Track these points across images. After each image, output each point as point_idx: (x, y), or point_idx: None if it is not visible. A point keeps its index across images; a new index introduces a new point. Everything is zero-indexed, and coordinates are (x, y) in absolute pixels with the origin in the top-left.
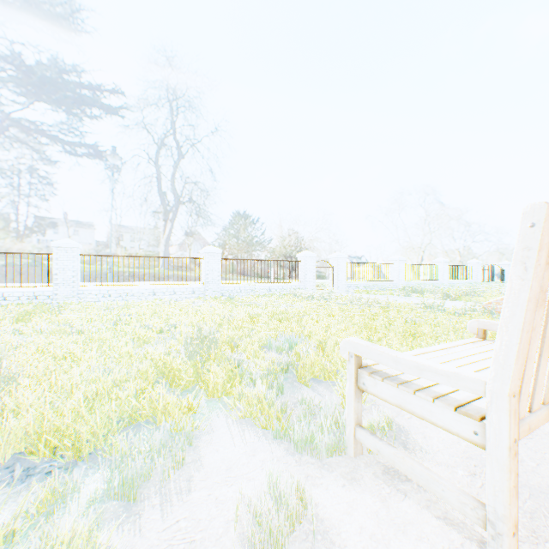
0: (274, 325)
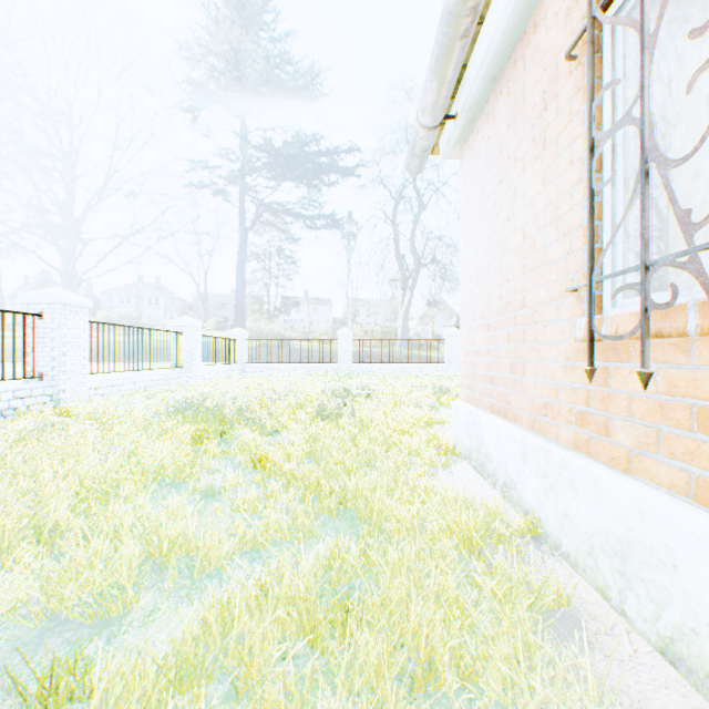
0: None
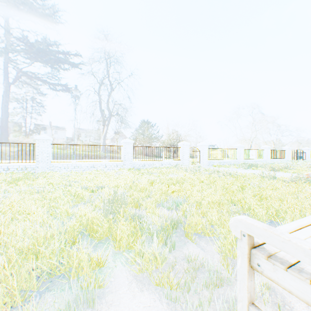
0: (165, 189)
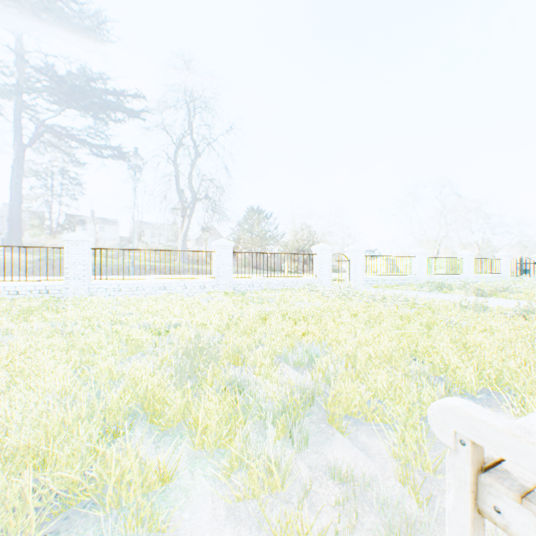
0: (290, 329)
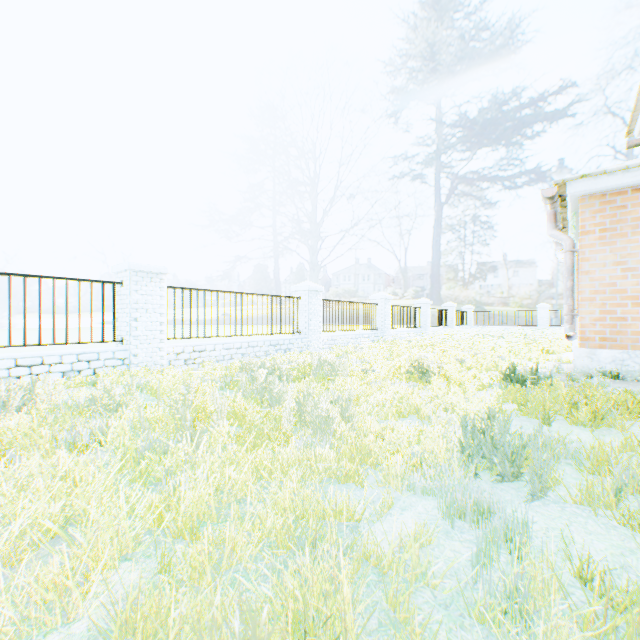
0: None
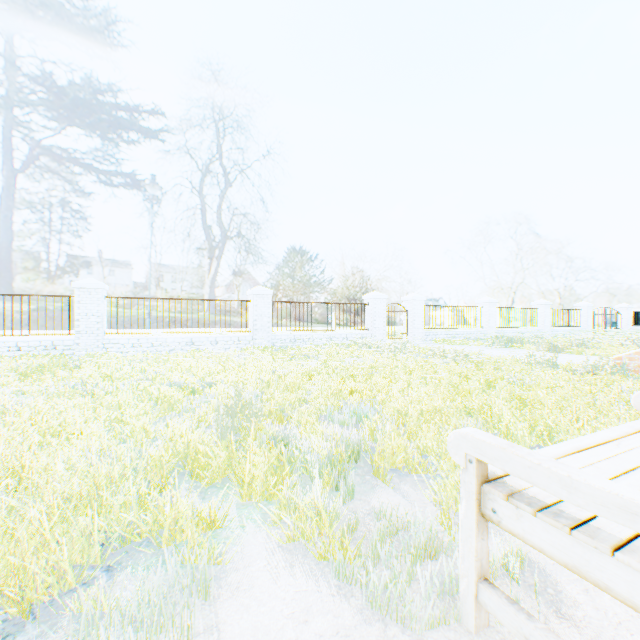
0: (337, 386)
